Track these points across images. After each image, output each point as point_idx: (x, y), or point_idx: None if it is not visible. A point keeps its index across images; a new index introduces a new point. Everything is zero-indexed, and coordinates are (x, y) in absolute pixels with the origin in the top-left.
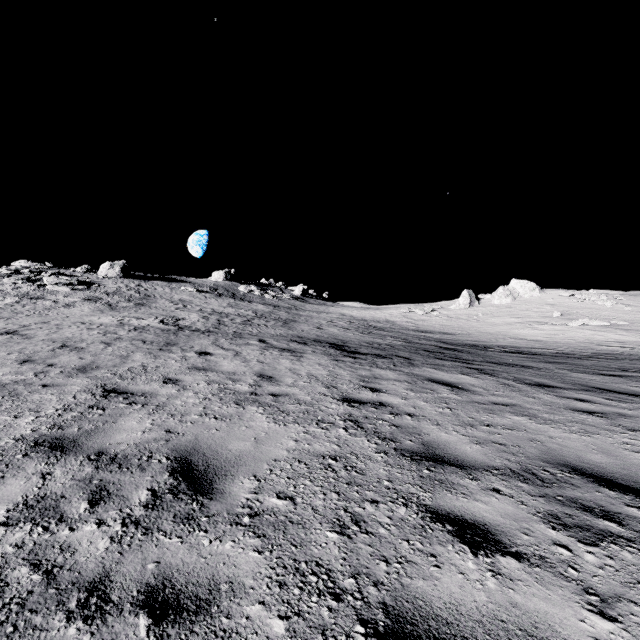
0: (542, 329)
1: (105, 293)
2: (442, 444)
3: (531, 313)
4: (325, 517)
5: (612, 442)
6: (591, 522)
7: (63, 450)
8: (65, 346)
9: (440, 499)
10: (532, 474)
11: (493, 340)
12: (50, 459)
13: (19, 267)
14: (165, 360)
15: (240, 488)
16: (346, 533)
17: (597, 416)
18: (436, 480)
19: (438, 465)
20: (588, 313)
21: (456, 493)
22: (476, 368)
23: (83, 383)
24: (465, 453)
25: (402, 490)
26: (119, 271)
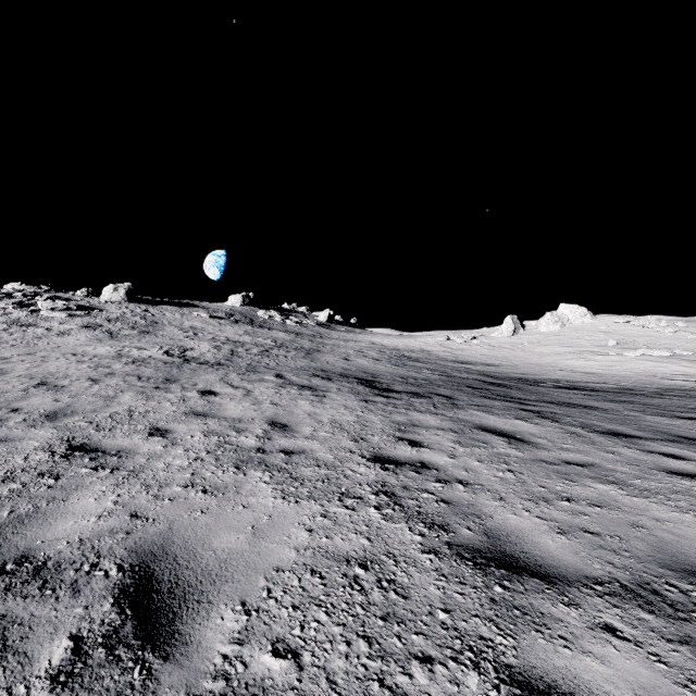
0: (596, 360)
1: (106, 319)
2: (513, 534)
3: (583, 342)
4: None
5: None
6: None
7: None
8: (43, 384)
9: (529, 651)
10: (654, 593)
11: (542, 373)
12: None
13: (11, 290)
14: (159, 402)
15: (217, 631)
16: None
17: None
18: (516, 608)
19: (514, 576)
20: (647, 342)
21: (551, 637)
22: (532, 410)
23: (46, 436)
24: (548, 551)
25: (467, 631)
26: (124, 295)
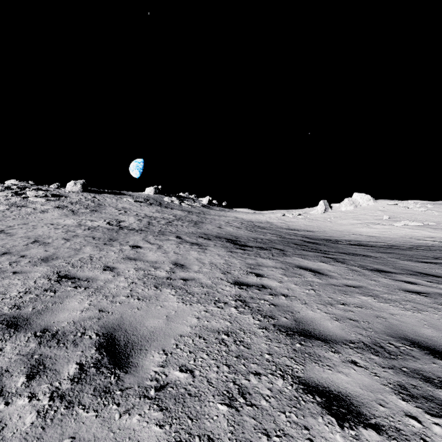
0: (376, 228)
1: (70, 203)
2: (309, 320)
3: (368, 216)
4: (217, 389)
5: (438, 318)
6: (433, 393)
7: (16, 327)
8: (36, 241)
9: (310, 371)
10: (380, 347)
11: (341, 236)
12: (4, 336)
13: (10, 184)
14: (107, 252)
15: (151, 362)
16: (234, 405)
17: (423, 296)
18: (306, 353)
19: (307, 339)
20: (408, 217)
21: (322, 365)
22: (331, 257)
23: (44, 270)
24: (327, 328)
25: (279, 363)
26: (80, 187)
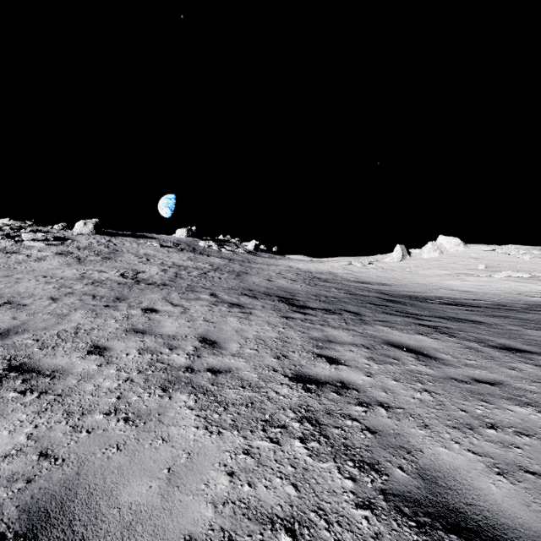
0: (470, 280)
1: (77, 248)
2: (450, 476)
3: (458, 266)
4: None
5: None
6: None
7: None
8: (8, 303)
9: None
10: None
11: (428, 291)
12: None
13: (1, 225)
14: (105, 320)
15: None
16: None
17: None
18: None
19: None
20: (509, 266)
21: None
22: (429, 325)
23: None
24: (495, 502)
25: None
26: (92, 228)
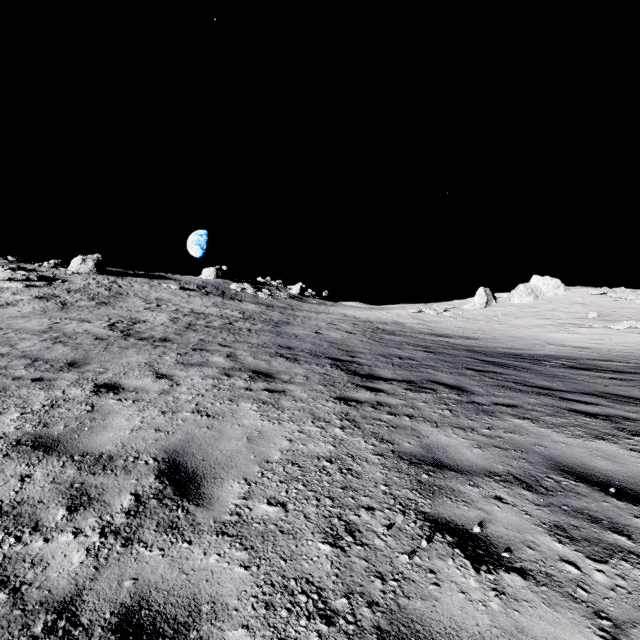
0: (581, 333)
1: (66, 290)
2: None
3: (560, 314)
4: None
5: None
6: None
7: None
8: None
9: None
10: None
11: (530, 347)
12: None
13: None
14: (0, 412)
15: None
16: None
17: None
18: None
19: None
20: (629, 314)
21: None
22: (594, 414)
23: None
24: None
25: None
26: (92, 266)
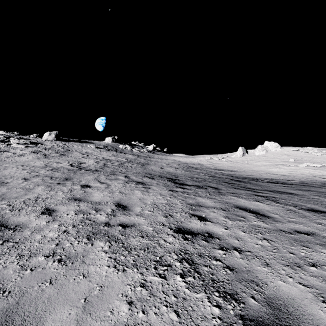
0: (284, 168)
1: (44, 148)
2: (289, 304)
3: (277, 159)
4: None
5: None
6: None
7: None
8: None
9: None
10: None
11: (259, 175)
12: None
13: None
14: (56, 192)
15: None
16: None
17: None
18: None
19: None
20: (308, 159)
21: None
22: (262, 195)
23: None
24: (325, 325)
25: None
26: (54, 137)
